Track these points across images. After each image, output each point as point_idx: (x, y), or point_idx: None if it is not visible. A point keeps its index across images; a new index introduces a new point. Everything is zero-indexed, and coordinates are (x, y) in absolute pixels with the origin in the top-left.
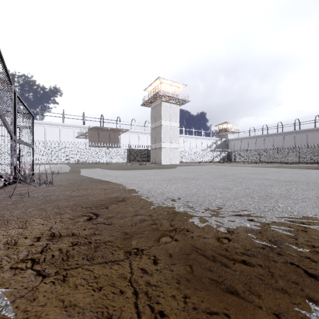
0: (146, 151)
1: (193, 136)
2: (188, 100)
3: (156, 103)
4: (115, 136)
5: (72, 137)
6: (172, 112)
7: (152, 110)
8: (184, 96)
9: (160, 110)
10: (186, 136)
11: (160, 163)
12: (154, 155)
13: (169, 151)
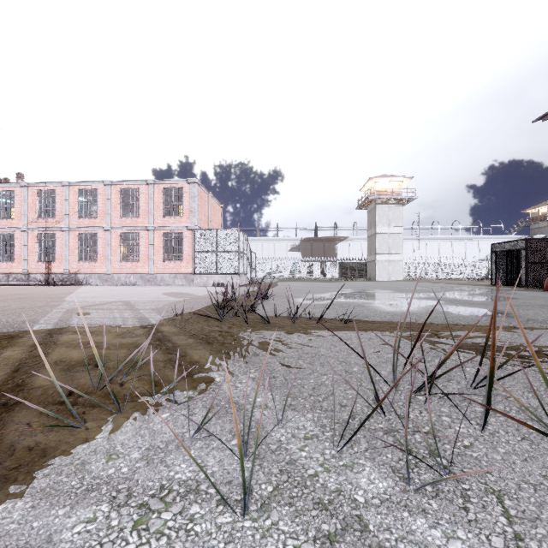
0: (364, 265)
1: (459, 237)
2: (415, 197)
3: (371, 207)
4: (331, 247)
5: (285, 251)
6: (392, 215)
7: (368, 215)
8: (407, 194)
9: (374, 216)
10: (443, 238)
11: (374, 279)
12: (370, 270)
13: (387, 264)
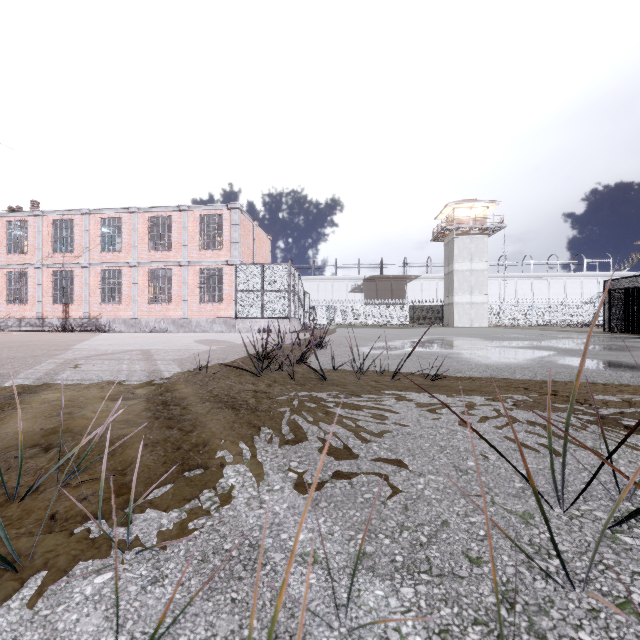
0: (440, 308)
1: (557, 274)
2: (503, 226)
3: (449, 238)
4: (400, 287)
5: (344, 292)
6: (474, 248)
7: (445, 248)
8: (493, 222)
9: (453, 249)
10: (537, 276)
11: (452, 325)
12: (447, 314)
13: (469, 307)
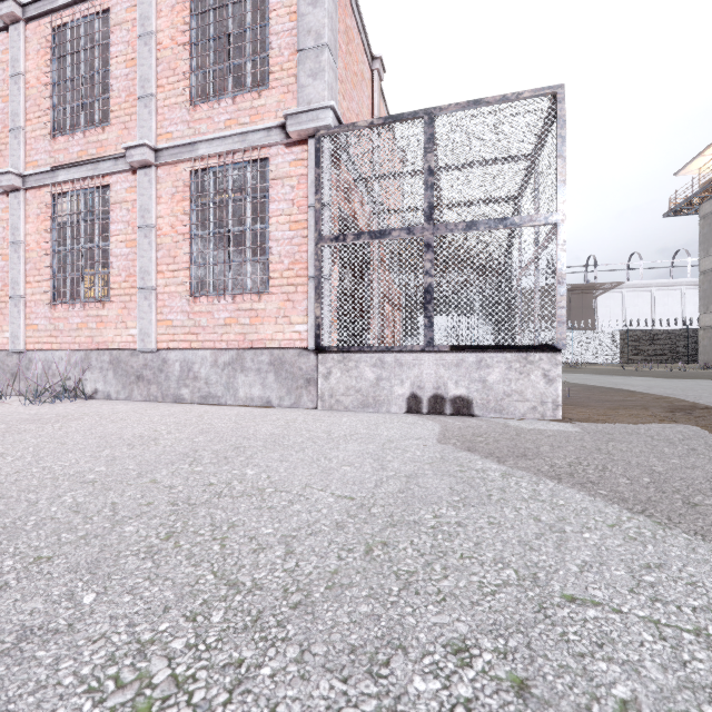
0: (682, 335)
1: None
2: None
3: None
4: (584, 303)
5: None
6: None
7: (705, 222)
8: None
9: None
10: None
11: None
12: None
13: None
